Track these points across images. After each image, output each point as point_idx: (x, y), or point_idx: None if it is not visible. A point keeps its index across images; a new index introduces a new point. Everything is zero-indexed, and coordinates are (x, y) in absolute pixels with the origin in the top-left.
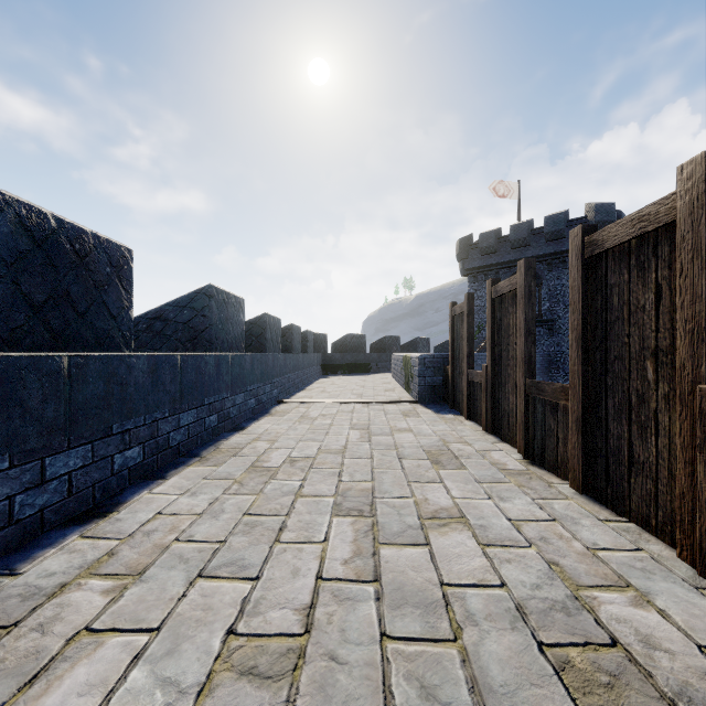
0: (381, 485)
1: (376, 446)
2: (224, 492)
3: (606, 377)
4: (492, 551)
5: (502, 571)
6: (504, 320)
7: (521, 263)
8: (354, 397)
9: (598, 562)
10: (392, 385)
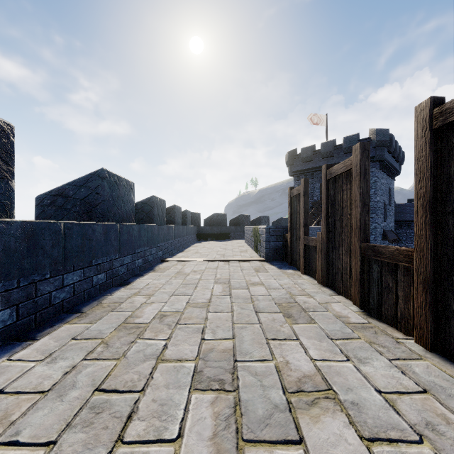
0: (241, 344)
1: (235, 299)
2: (88, 354)
3: None
4: (379, 449)
5: None
6: (338, 196)
7: (356, 146)
8: (218, 257)
9: None
10: (245, 248)
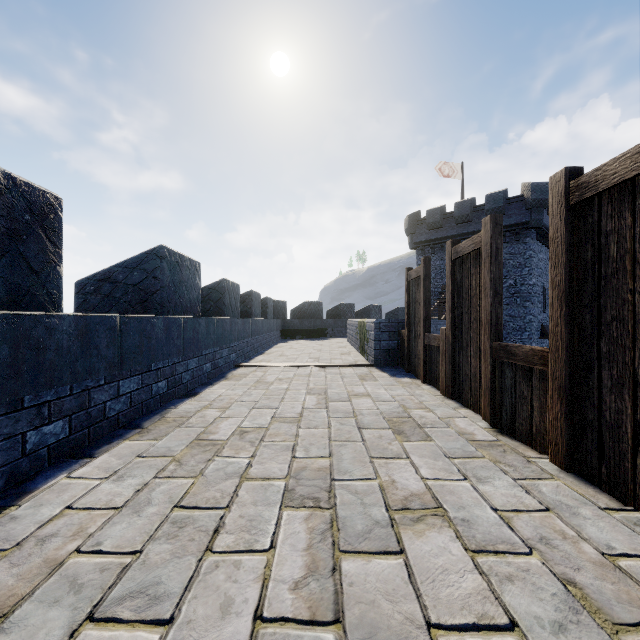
0: (340, 463)
1: (334, 413)
2: (159, 473)
3: (599, 339)
4: (484, 560)
5: (504, 597)
6: (466, 281)
7: (486, 219)
8: (311, 361)
9: (620, 574)
10: (347, 349)
